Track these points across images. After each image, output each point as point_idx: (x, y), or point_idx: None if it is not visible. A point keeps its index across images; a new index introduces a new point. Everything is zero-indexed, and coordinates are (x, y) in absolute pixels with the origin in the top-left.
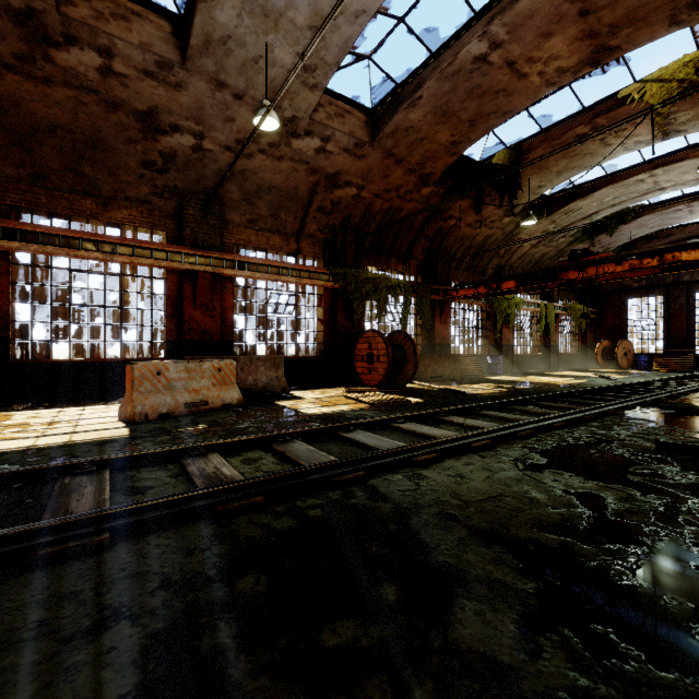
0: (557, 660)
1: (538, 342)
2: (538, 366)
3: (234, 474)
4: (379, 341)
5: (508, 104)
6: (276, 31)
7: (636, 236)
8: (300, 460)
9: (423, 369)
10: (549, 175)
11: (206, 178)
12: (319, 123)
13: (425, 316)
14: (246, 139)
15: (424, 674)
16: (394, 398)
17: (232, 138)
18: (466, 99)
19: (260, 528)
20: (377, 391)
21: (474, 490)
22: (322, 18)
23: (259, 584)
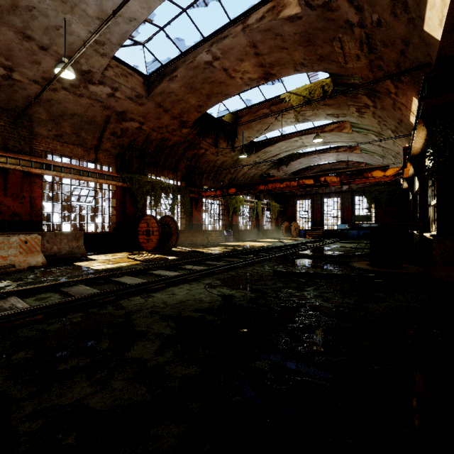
0: (168, 354)
1: (254, 223)
2: (253, 236)
3: (25, 306)
4: (153, 222)
5: (227, 90)
6: (73, 13)
7: (299, 168)
8: (77, 295)
9: (184, 239)
10: (253, 131)
11: (16, 100)
12: (109, 78)
13: (186, 206)
14: (51, 78)
15: (105, 369)
16: (158, 257)
17: (39, 75)
18: (204, 83)
19: (37, 331)
20: (151, 253)
21: (175, 300)
22: (107, 15)
23: (28, 354)
